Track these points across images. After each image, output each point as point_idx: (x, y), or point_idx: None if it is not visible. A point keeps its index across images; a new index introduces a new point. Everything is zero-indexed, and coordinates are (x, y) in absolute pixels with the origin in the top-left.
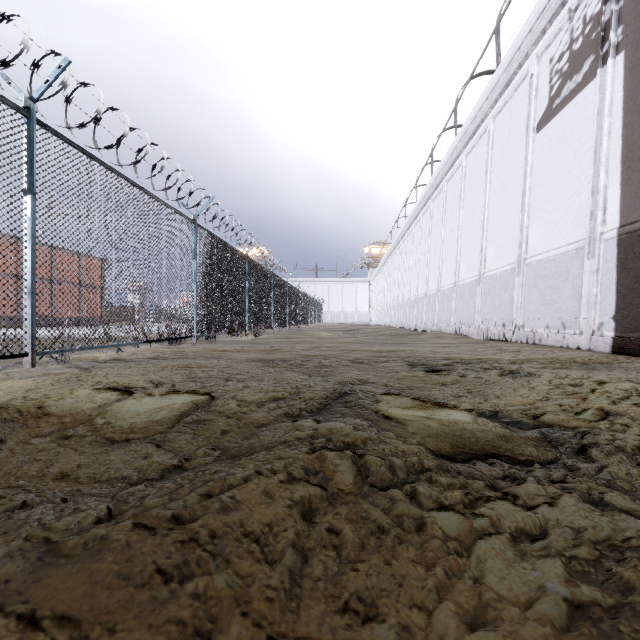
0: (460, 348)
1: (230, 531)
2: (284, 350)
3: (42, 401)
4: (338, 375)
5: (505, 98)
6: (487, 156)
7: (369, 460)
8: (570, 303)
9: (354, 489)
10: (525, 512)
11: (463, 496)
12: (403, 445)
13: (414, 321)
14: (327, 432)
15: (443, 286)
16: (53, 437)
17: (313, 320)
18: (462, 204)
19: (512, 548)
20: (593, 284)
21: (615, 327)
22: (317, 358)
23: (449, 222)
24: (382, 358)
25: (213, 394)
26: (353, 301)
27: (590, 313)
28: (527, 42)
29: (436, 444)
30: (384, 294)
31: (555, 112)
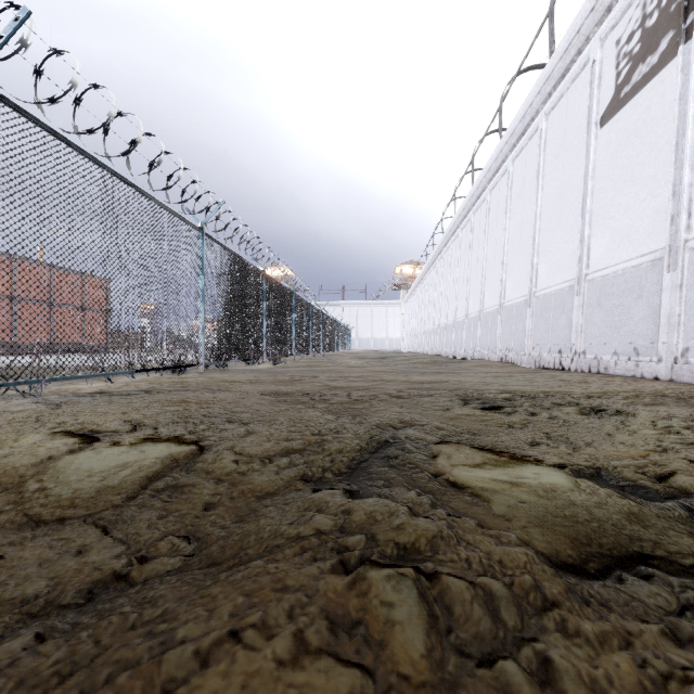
0: (514, 378)
1: None
2: (306, 381)
3: None
4: (374, 414)
5: (560, 91)
6: (538, 159)
7: (448, 589)
8: (645, 325)
9: (430, 673)
10: None
11: (640, 674)
12: (499, 549)
13: (452, 348)
14: (366, 520)
15: (486, 308)
16: None
17: (340, 347)
18: (508, 215)
19: None
20: (675, 302)
21: None
22: (345, 391)
23: (493, 236)
24: (425, 391)
25: (203, 444)
26: (383, 326)
27: (672, 336)
28: (588, 23)
29: (549, 542)
30: (418, 318)
31: (623, 102)
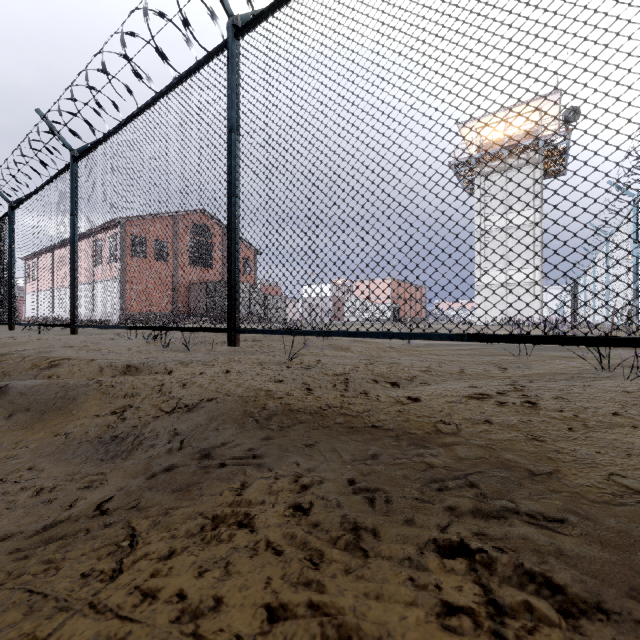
0: None
1: None
2: None
3: None
4: None
5: None
6: None
7: None
8: None
9: None
10: None
11: None
12: None
13: None
14: None
15: None
16: None
17: None
18: None
19: None
20: None
21: None
22: None
23: None
24: None
25: None
26: None
27: None
28: None
29: None
30: None
31: None
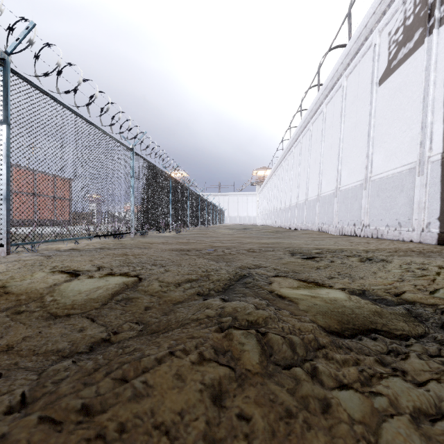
0: (325, 241)
1: (140, 423)
2: (197, 242)
3: (7, 282)
4: (238, 261)
5: (355, 62)
6: (342, 104)
7: (271, 339)
8: (405, 208)
9: (260, 369)
10: (417, 389)
11: (359, 374)
12: (299, 323)
13: (288, 222)
14: (232, 311)
15: (309, 197)
16: (8, 312)
17: (217, 222)
18: (323, 139)
19: (417, 432)
20: (422, 194)
21: (440, 225)
22: (221, 248)
23: (314, 152)
24: (269, 248)
25: (141, 276)
26: (245, 208)
27: (420, 215)
28: (371, 21)
29: (326, 321)
30: (267, 203)
31: (392, 70)
